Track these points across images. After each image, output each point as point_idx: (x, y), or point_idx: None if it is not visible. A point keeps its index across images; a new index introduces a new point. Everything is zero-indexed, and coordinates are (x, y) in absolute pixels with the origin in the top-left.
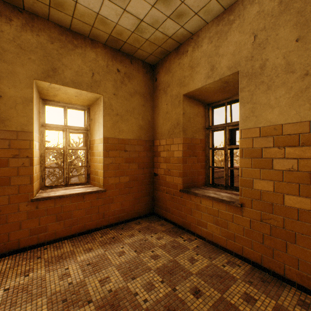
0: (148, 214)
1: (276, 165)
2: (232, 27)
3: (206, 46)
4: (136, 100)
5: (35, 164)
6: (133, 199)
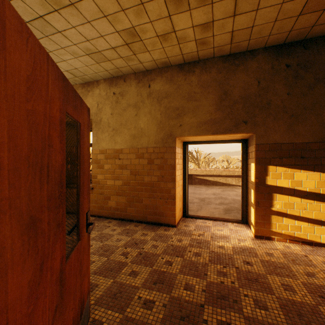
0: None
1: (105, 167)
2: (89, 94)
3: None
4: None
5: None
6: None
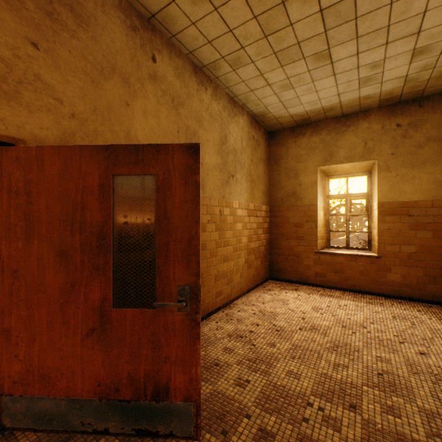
0: None
1: None
2: None
3: None
4: (429, 150)
5: (318, 227)
6: (422, 276)
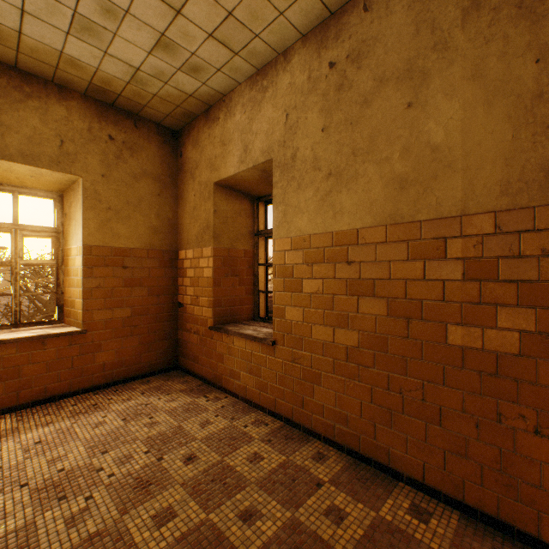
0: (169, 367)
1: (305, 287)
2: (265, 97)
3: (240, 116)
4: (146, 187)
5: None
6: (139, 345)
